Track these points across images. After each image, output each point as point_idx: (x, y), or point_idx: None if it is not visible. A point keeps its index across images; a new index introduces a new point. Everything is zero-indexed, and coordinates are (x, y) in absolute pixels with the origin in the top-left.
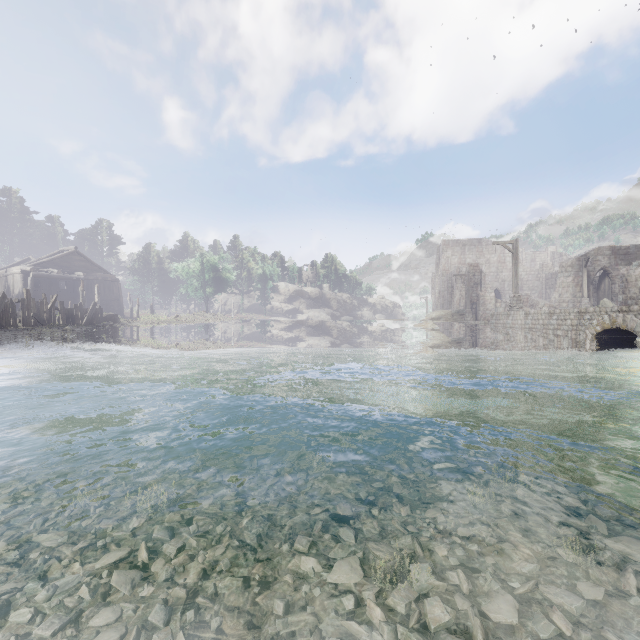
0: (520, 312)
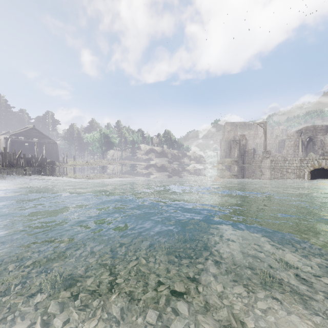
0: (268, 159)
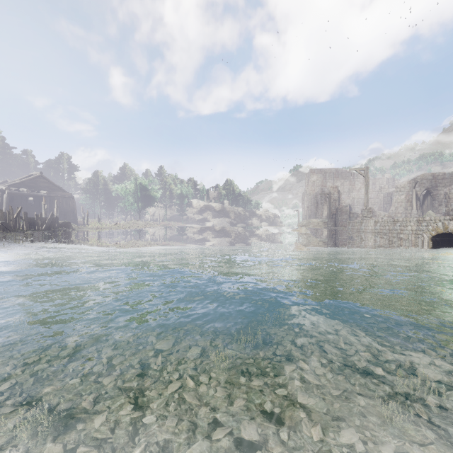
0: (371, 220)
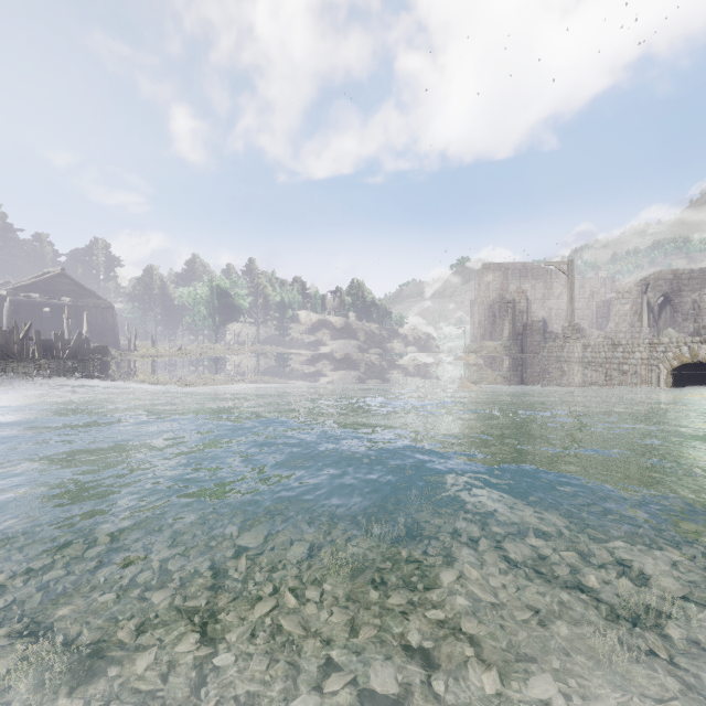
0: (577, 343)
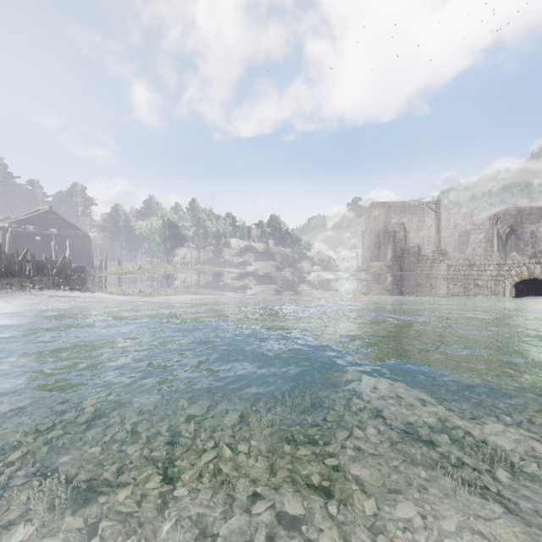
0: (443, 264)
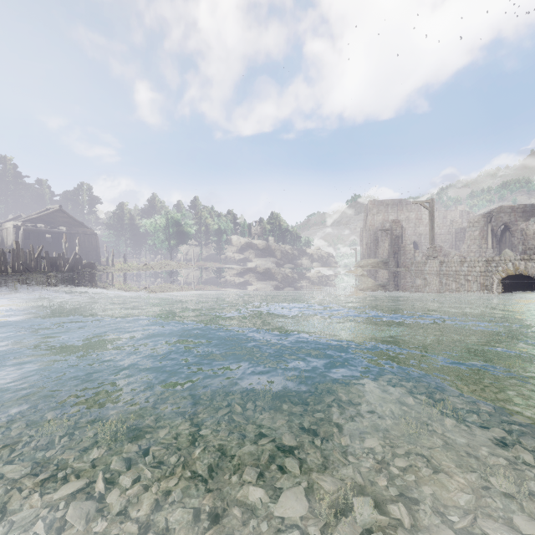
0: (436, 260)
